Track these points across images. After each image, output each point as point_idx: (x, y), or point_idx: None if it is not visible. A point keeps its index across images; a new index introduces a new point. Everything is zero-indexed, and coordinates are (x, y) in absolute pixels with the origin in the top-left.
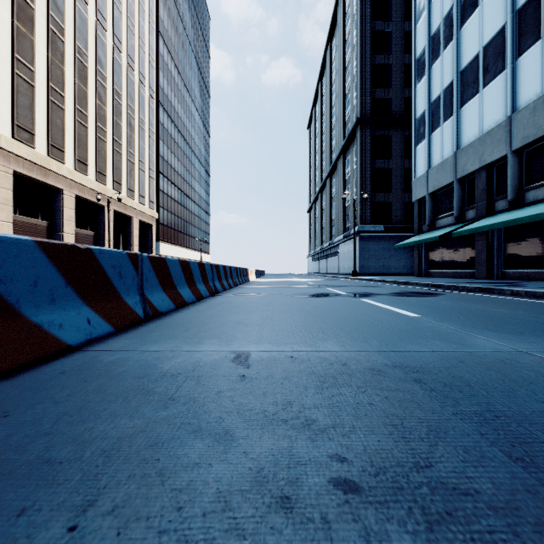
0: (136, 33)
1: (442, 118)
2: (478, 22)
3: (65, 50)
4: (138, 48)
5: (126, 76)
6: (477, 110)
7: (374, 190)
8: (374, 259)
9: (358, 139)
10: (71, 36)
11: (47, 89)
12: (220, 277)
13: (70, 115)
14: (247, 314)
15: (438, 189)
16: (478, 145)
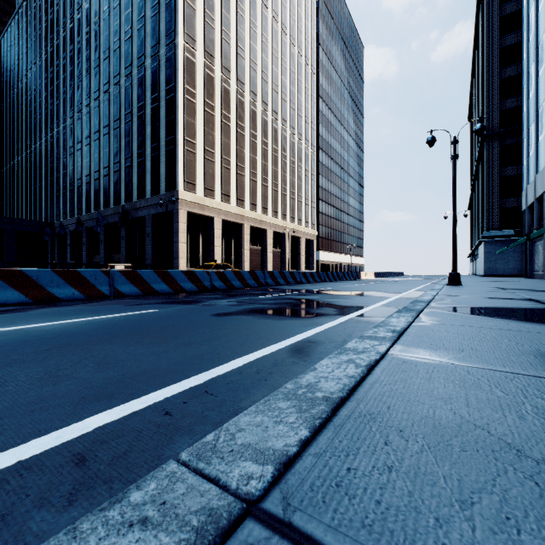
0: (303, 115)
1: (532, 145)
2: (543, 77)
3: (268, 154)
4: (304, 123)
5: (297, 147)
6: (543, 146)
7: (504, 197)
8: (502, 262)
9: (485, 152)
10: (271, 144)
11: (261, 180)
12: (328, 276)
13: (270, 188)
14: (320, 284)
15: (530, 204)
16: (542, 175)
